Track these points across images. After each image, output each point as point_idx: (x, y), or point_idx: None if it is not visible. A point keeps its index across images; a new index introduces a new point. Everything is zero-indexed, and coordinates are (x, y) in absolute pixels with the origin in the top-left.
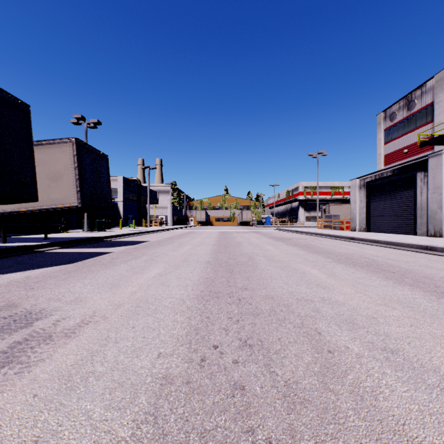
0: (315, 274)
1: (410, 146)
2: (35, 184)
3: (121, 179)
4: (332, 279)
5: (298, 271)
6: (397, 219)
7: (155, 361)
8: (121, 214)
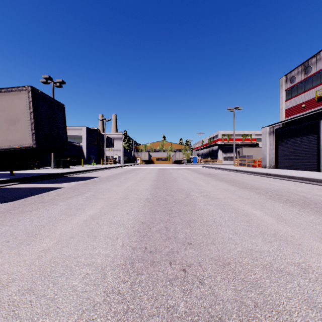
0: (260, 216)
1: (307, 102)
2: None
3: (84, 128)
4: (284, 224)
5: (240, 212)
6: (301, 158)
7: None
8: (84, 154)
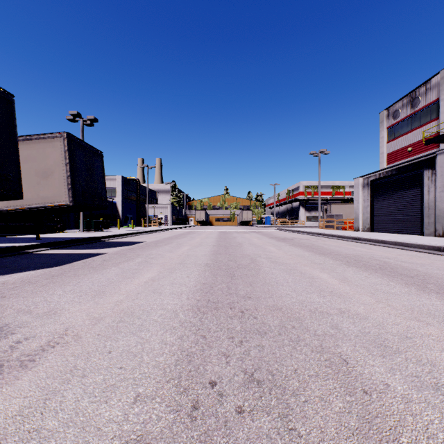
0: (325, 279)
1: (414, 144)
2: (19, 180)
3: (119, 178)
4: (346, 285)
5: (306, 275)
6: (402, 219)
7: (129, 408)
8: (119, 213)
